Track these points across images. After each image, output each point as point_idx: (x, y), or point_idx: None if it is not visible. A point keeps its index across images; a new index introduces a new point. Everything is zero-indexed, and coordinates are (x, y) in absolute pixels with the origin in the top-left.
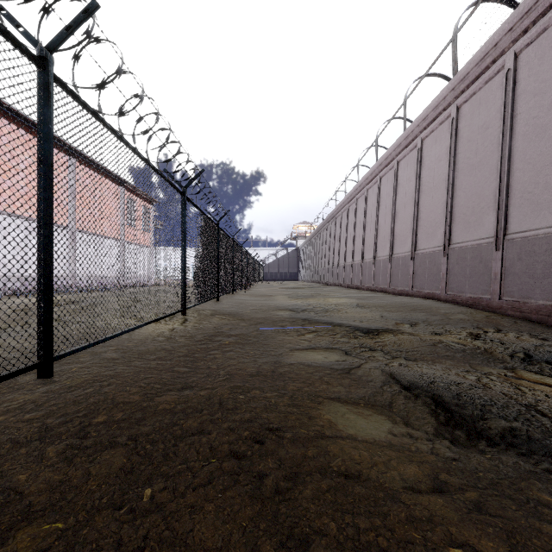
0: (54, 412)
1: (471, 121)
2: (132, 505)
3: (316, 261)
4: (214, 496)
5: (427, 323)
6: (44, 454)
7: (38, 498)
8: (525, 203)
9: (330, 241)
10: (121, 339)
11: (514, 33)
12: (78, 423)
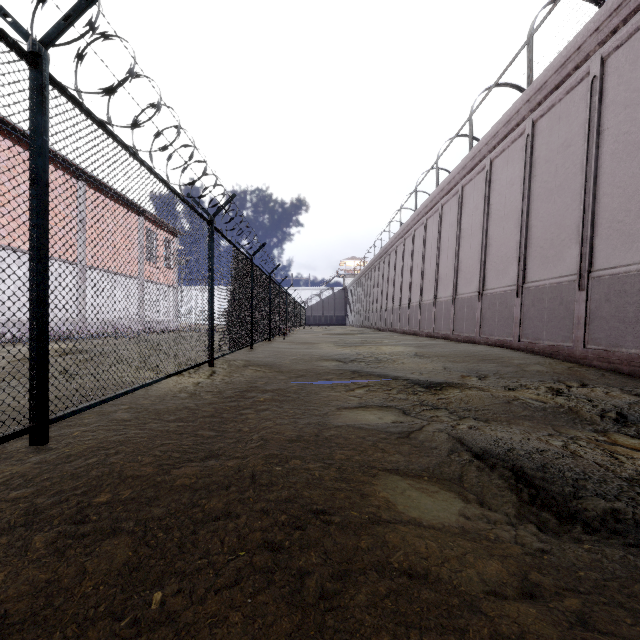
0: (47, 489)
1: (549, 138)
2: (136, 615)
3: (366, 303)
4: (242, 602)
5: (498, 376)
6: (29, 544)
7: (16, 605)
8: (614, 234)
9: (383, 280)
10: (135, 395)
11: (601, 33)
12: (74, 503)
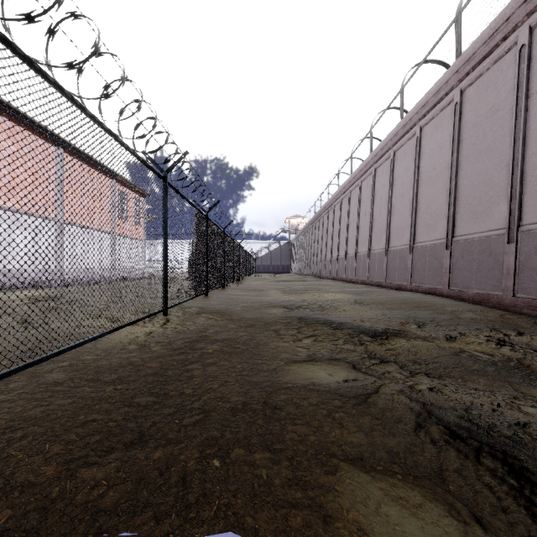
0: None
1: (477, 104)
2: None
3: (308, 254)
4: None
5: (436, 324)
6: None
7: None
8: None
9: (323, 234)
10: (81, 349)
11: (530, 4)
12: None
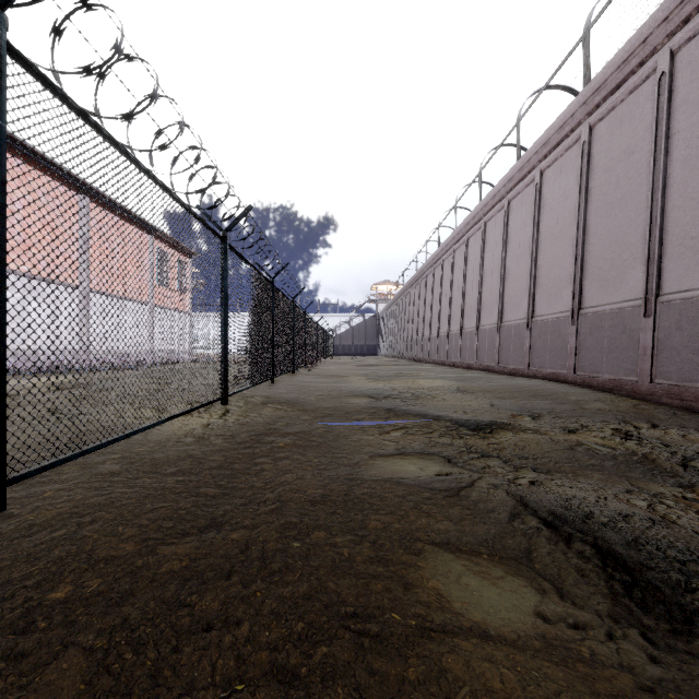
0: None
1: (609, 144)
2: None
3: (400, 331)
4: None
5: (554, 415)
6: None
7: None
8: (687, 252)
9: (419, 306)
10: (131, 441)
11: (670, 23)
12: (21, 600)
